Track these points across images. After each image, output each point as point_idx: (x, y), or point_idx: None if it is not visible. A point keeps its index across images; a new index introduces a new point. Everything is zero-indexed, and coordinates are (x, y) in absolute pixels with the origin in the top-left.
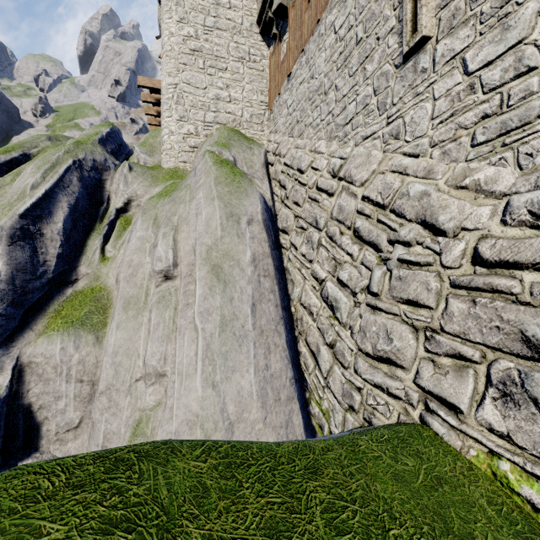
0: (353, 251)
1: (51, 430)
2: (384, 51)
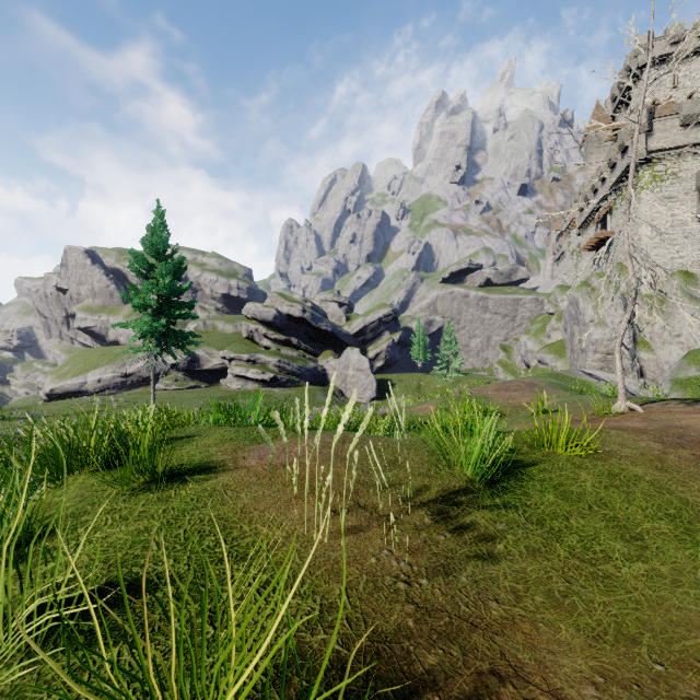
0: None
1: (646, 372)
2: None
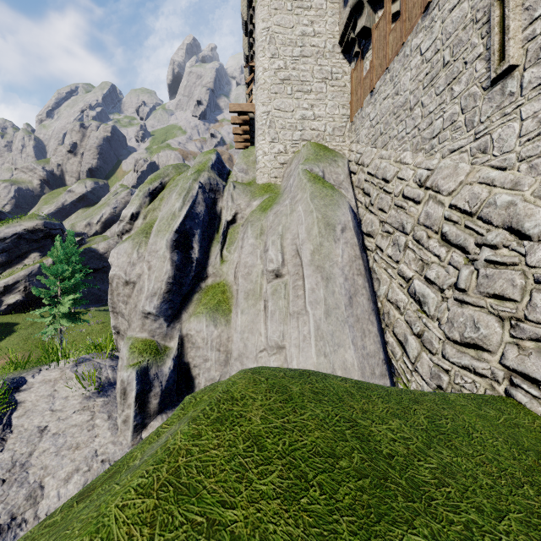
0: (440, 252)
1: (201, 383)
2: (471, 74)
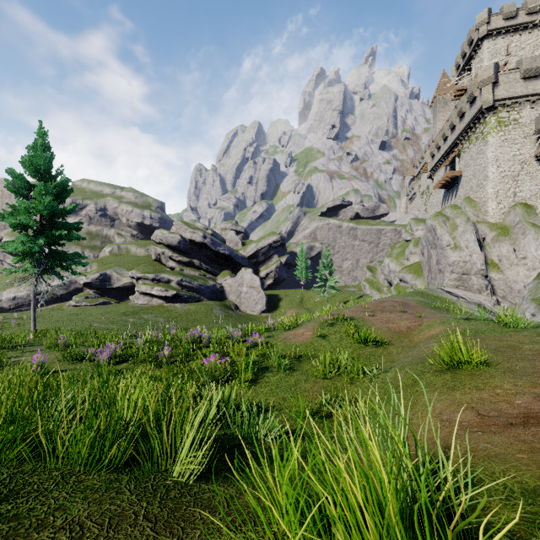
0: None
1: (497, 290)
2: None
